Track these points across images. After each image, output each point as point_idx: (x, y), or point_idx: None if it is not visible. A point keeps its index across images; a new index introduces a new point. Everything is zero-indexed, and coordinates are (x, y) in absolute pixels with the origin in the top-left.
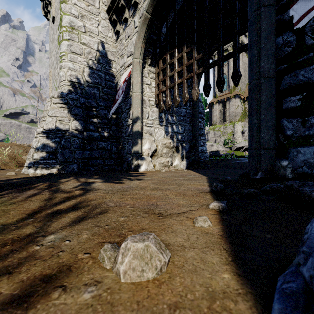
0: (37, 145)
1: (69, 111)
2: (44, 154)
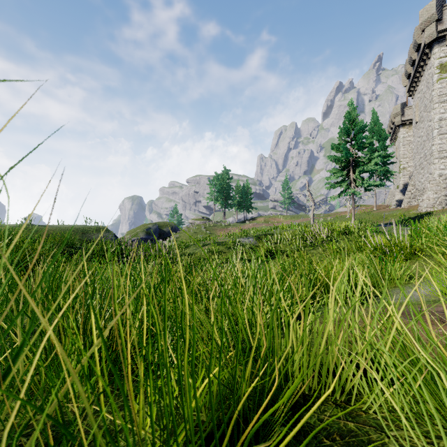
0: (393, 204)
1: (402, 194)
2: (395, 206)
